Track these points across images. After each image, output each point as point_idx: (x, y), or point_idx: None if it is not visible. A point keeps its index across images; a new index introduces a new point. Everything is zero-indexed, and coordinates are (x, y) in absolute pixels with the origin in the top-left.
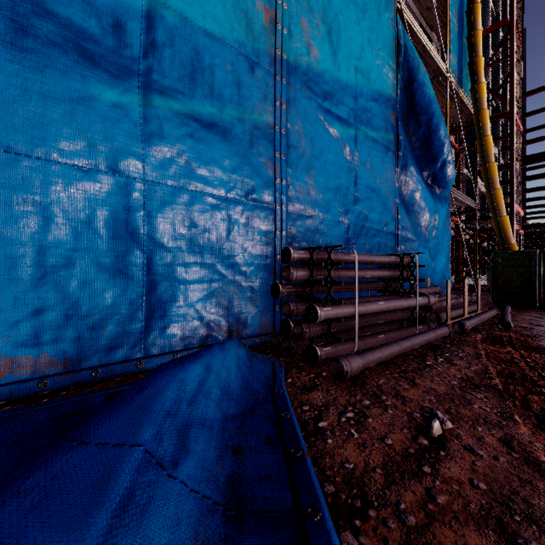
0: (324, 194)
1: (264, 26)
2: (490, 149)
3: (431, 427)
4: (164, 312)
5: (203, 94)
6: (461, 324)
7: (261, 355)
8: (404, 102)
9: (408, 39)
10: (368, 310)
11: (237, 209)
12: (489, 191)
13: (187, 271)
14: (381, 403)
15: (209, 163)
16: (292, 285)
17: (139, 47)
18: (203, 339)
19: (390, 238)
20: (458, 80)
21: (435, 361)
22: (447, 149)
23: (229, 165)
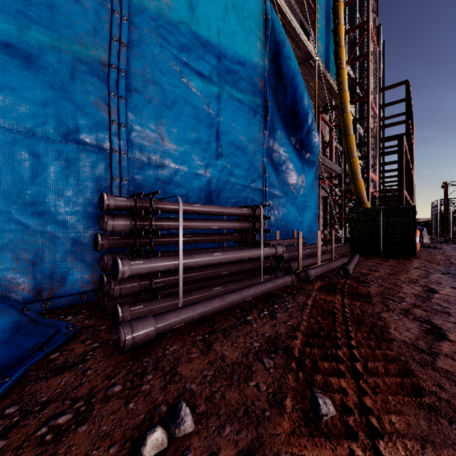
0: (180, 145)
1: None
2: (349, 124)
3: (143, 445)
4: None
5: None
6: (306, 272)
7: (49, 320)
8: (273, 72)
9: (275, 15)
10: (198, 262)
11: (49, 148)
12: (349, 158)
13: None
14: (135, 388)
15: None
16: (119, 236)
17: None
18: None
19: (258, 193)
20: (326, 65)
21: (258, 315)
22: (311, 118)
23: (35, 97)
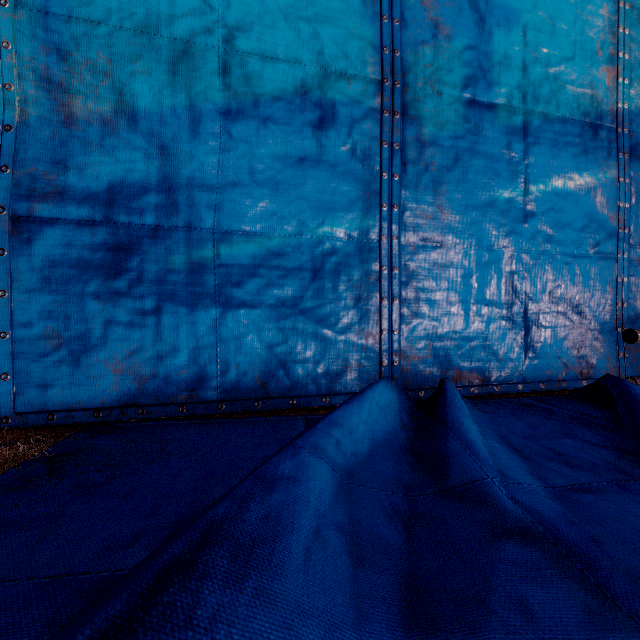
0: None
1: (607, 88)
2: None
3: None
4: (533, 350)
5: (559, 172)
6: None
7: None
8: None
9: None
10: None
11: (584, 263)
12: None
13: (548, 318)
14: None
15: (563, 228)
16: None
17: (519, 152)
18: (558, 374)
19: None
20: None
21: None
22: None
23: (578, 225)
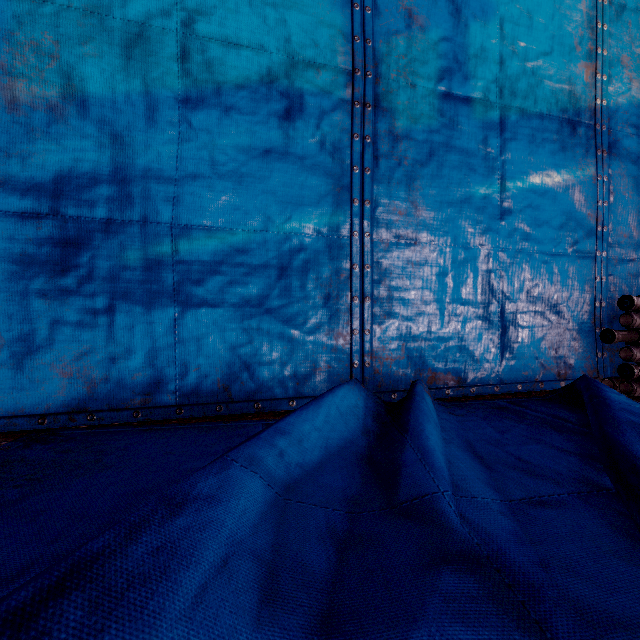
0: None
1: (586, 84)
2: None
3: None
4: (511, 350)
5: (536, 168)
6: None
7: None
8: None
9: None
10: None
11: (562, 261)
12: None
13: (525, 318)
14: None
15: (541, 226)
16: (626, 332)
17: (495, 148)
18: (536, 375)
19: None
20: None
21: None
22: None
23: (556, 224)
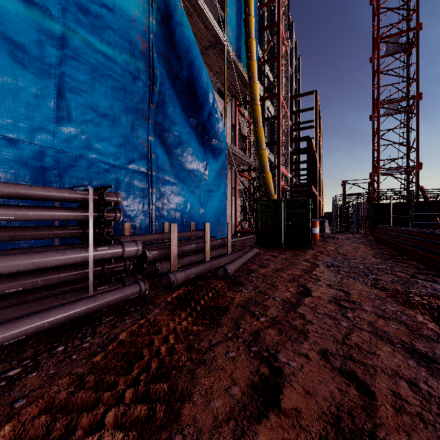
0: None
1: None
2: (259, 116)
3: None
4: None
5: None
6: (168, 276)
7: None
8: (164, 38)
9: None
10: None
11: None
12: (258, 150)
13: None
14: None
15: None
16: None
17: None
18: None
19: (139, 177)
20: (237, 53)
21: None
22: (211, 99)
23: None
